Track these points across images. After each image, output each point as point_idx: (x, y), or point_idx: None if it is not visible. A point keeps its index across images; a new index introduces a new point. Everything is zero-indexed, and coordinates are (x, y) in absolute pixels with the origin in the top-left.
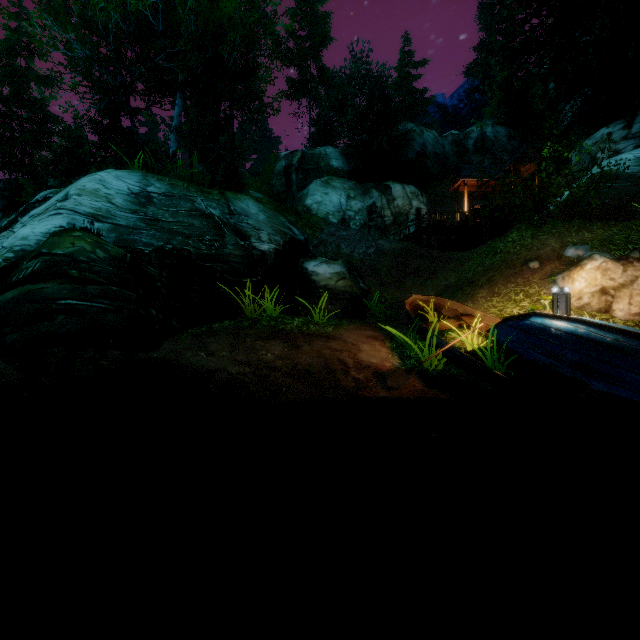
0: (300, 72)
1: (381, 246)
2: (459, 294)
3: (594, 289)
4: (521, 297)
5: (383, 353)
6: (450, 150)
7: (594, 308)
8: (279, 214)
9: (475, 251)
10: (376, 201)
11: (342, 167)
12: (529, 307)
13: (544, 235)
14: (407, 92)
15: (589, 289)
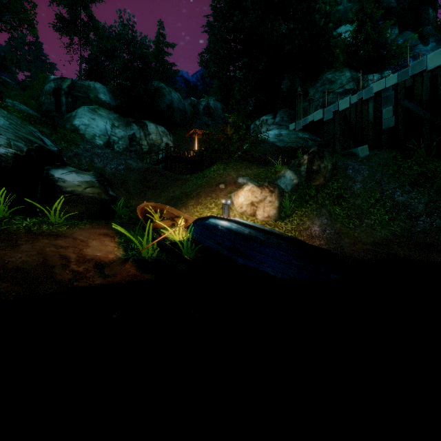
0: (70, 13)
1: (130, 164)
2: (179, 203)
3: (248, 202)
4: (213, 206)
5: (110, 247)
6: (189, 109)
7: (248, 213)
8: (29, 124)
9: (194, 175)
10: (136, 133)
11: (109, 101)
12: (215, 212)
13: (229, 169)
14: (161, 61)
15: (246, 202)
